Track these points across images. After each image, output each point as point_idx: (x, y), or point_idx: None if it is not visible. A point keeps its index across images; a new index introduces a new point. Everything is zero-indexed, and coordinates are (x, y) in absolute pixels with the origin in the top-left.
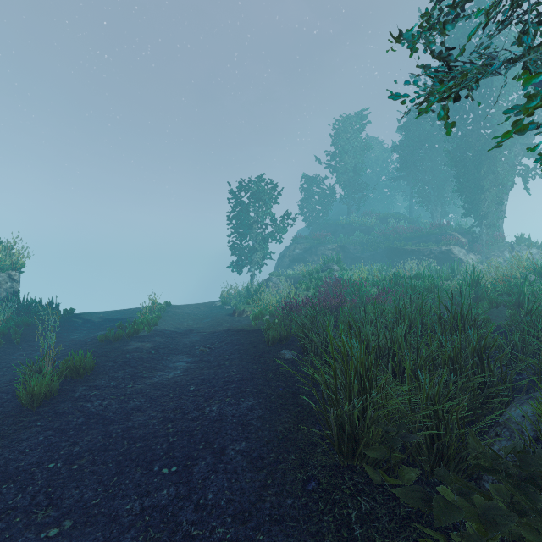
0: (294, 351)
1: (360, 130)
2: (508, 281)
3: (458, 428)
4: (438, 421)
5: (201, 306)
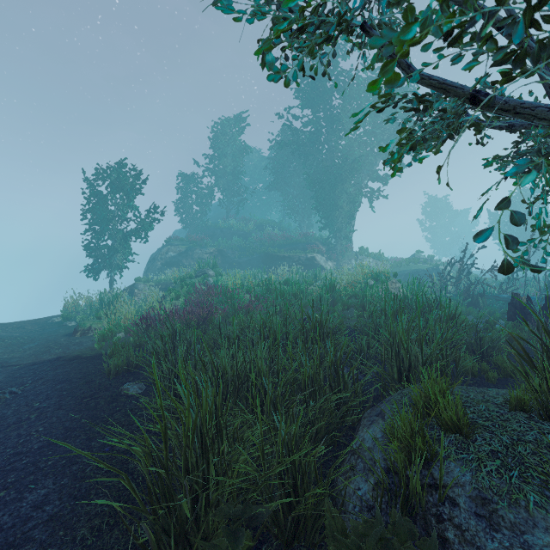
0: (144, 382)
1: (239, 136)
2: (355, 286)
3: (316, 476)
4: (295, 472)
5: (28, 325)
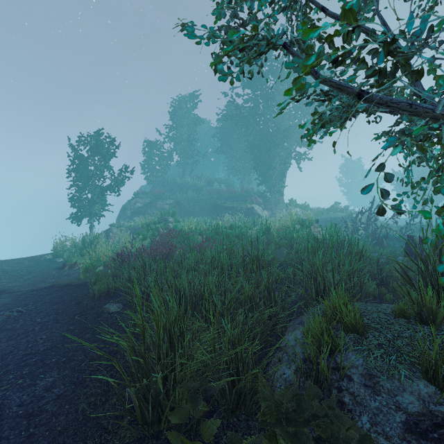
0: (121, 303)
1: (192, 110)
2: (285, 230)
3: (252, 364)
4: (237, 361)
5: (26, 261)
